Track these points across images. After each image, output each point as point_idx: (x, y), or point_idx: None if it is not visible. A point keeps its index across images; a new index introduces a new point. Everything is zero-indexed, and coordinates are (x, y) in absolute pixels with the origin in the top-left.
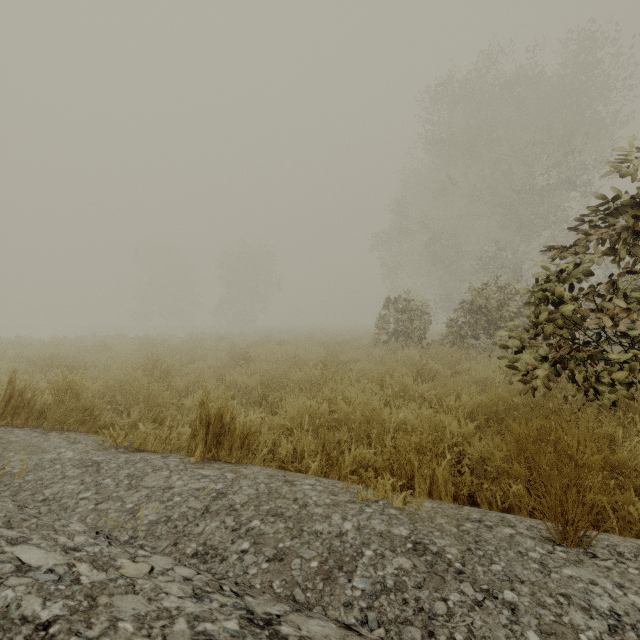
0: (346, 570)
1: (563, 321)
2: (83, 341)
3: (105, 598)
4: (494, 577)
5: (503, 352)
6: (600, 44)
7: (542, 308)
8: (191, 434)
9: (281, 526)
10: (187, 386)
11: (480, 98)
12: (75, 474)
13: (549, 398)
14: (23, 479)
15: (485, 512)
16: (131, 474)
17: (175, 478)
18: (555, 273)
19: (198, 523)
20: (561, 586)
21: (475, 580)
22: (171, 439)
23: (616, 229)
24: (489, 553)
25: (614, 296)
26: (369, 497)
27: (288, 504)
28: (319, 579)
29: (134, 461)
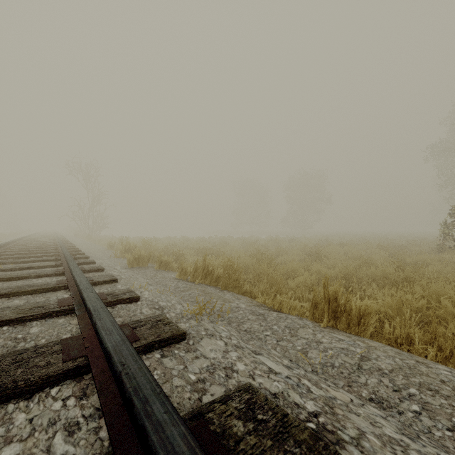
0: None
1: None
2: (212, 239)
3: (340, 411)
4: None
5: None
6: None
7: None
8: (313, 306)
9: (443, 402)
10: None
11: None
12: (253, 318)
13: None
14: (228, 315)
15: None
16: (287, 326)
17: (319, 336)
18: None
19: (358, 375)
20: None
21: None
22: (286, 306)
23: None
24: None
25: None
26: None
27: (437, 383)
28: None
29: (283, 317)
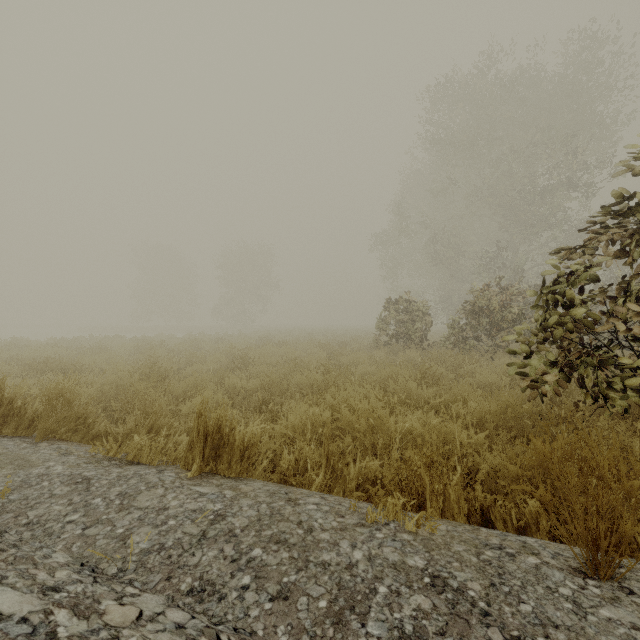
0: (358, 611)
1: (573, 325)
2: (80, 342)
3: None
4: (524, 620)
5: (505, 354)
6: (601, 43)
7: (551, 311)
8: (188, 446)
9: (285, 556)
10: (185, 390)
11: (481, 98)
12: (63, 492)
13: (556, 403)
14: (7, 498)
15: (504, 535)
16: (123, 492)
17: (170, 497)
18: (563, 275)
19: (194, 552)
20: (600, 632)
21: (503, 624)
22: (168, 448)
23: (628, 230)
24: (515, 589)
25: (626, 299)
26: (379, 519)
27: (292, 528)
28: (329, 623)
29: (127, 477)
